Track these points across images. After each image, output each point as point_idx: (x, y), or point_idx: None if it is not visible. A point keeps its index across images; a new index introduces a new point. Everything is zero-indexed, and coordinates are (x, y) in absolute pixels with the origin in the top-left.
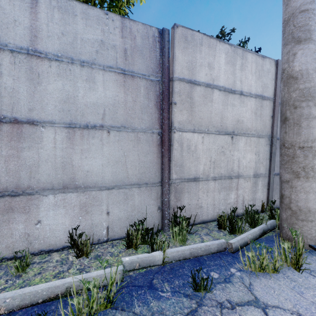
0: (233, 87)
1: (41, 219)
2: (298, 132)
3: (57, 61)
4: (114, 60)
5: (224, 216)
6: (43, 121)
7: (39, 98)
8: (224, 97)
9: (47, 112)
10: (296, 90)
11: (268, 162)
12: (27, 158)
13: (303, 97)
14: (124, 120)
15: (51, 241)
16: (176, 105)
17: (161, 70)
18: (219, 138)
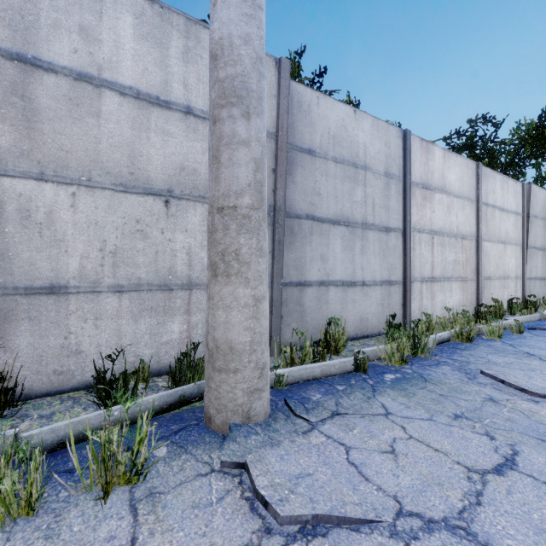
0: (163, 94)
1: None
2: (218, 175)
3: None
4: None
5: (153, 369)
6: None
7: None
8: (137, 112)
9: None
10: (216, 83)
11: (270, 260)
12: None
13: (224, 97)
14: None
15: None
16: None
17: None
18: (129, 200)
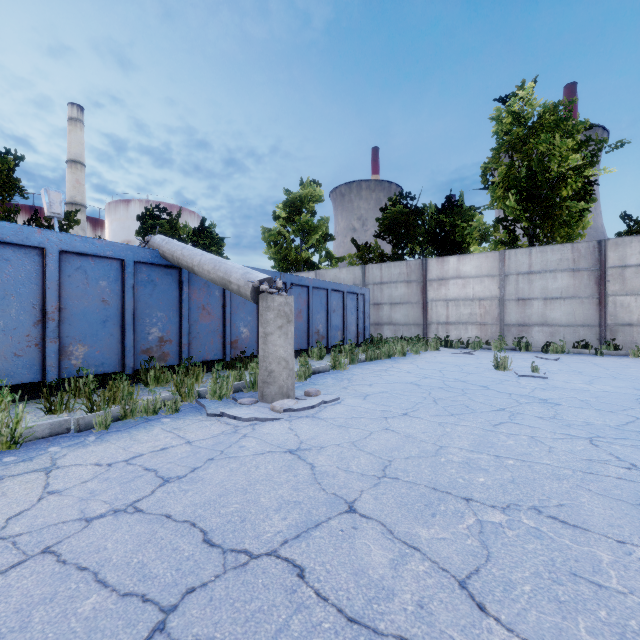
0: None
1: (533, 336)
2: None
3: (539, 274)
4: (567, 266)
5: None
6: (533, 298)
7: (532, 289)
8: None
9: (535, 294)
10: None
11: None
12: (527, 313)
13: None
14: (573, 293)
15: (536, 345)
16: (609, 282)
17: (599, 263)
18: None
